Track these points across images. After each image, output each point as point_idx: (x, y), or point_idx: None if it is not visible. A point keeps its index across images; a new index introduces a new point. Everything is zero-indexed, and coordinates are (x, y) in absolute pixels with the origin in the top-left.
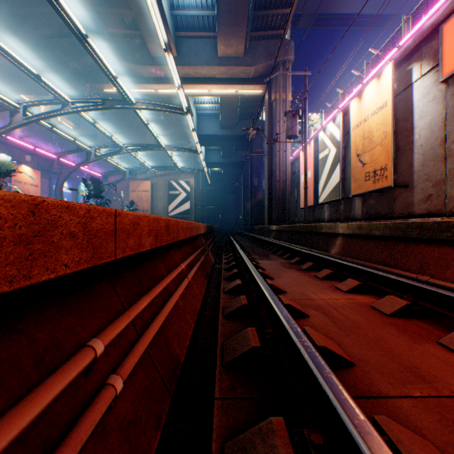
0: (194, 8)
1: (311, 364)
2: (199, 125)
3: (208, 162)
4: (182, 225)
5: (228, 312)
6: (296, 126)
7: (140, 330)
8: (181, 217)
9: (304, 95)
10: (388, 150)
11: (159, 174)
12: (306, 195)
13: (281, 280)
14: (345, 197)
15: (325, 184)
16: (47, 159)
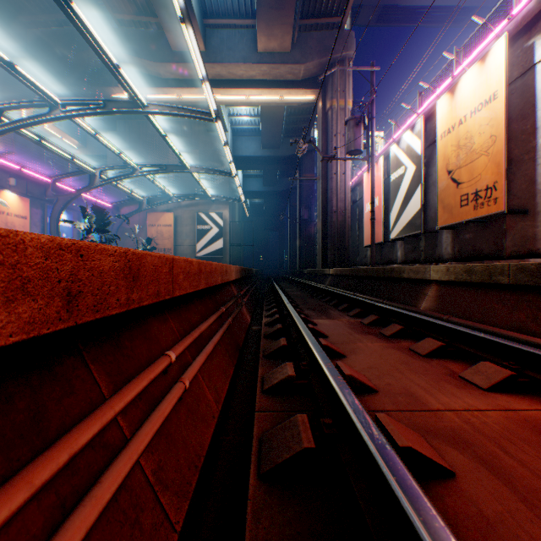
0: None
1: None
2: (235, 143)
3: (247, 190)
4: (186, 266)
5: (269, 466)
6: (361, 138)
7: None
8: (213, 258)
9: (371, 97)
10: (499, 160)
11: (184, 204)
12: (374, 228)
13: (359, 359)
14: (428, 230)
15: (400, 213)
16: (39, 183)
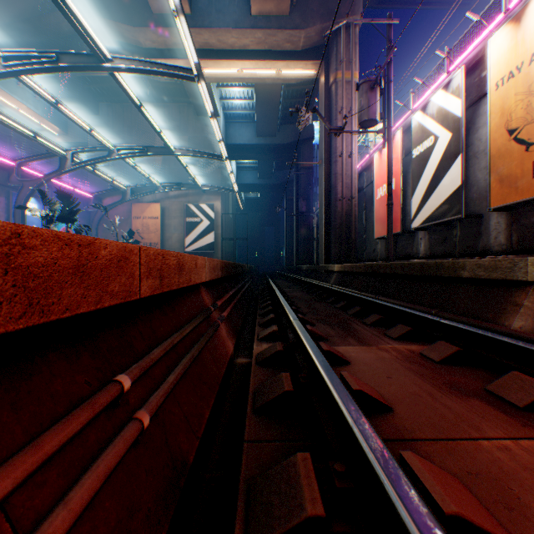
0: None
1: None
2: (228, 131)
3: (241, 183)
4: None
5: None
6: (376, 105)
7: None
8: (203, 253)
9: (389, 54)
10: None
11: (172, 194)
12: (391, 216)
13: None
14: (469, 215)
15: (427, 195)
16: (1, 167)
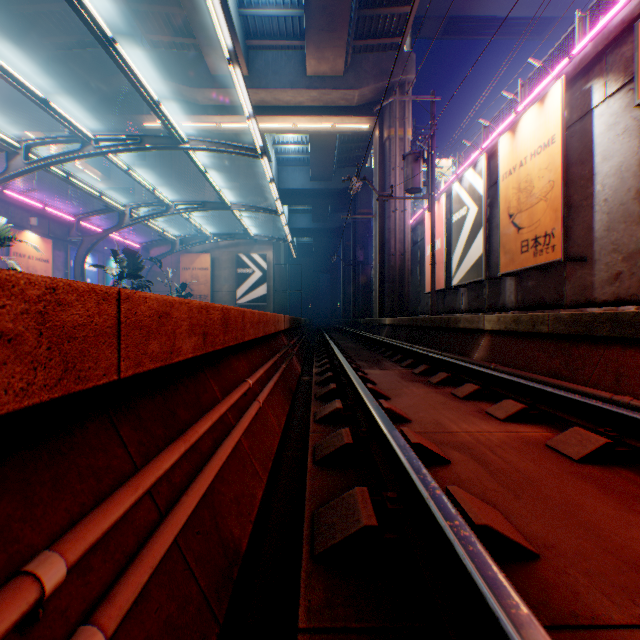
0: (273, 6)
1: (480, 584)
2: (280, 175)
3: (294, 227)
4: (251, 317)
5: (321, 456)
6: (420, 175)
7: (164, 505)
8: (255, 306)
9: (431, 130)
10: (556, 207)
11: (223, 244)
12: (434, 274)
13: (401, 401)
14: (490, 277)
15: (462, 258)
16: (61, 222)
